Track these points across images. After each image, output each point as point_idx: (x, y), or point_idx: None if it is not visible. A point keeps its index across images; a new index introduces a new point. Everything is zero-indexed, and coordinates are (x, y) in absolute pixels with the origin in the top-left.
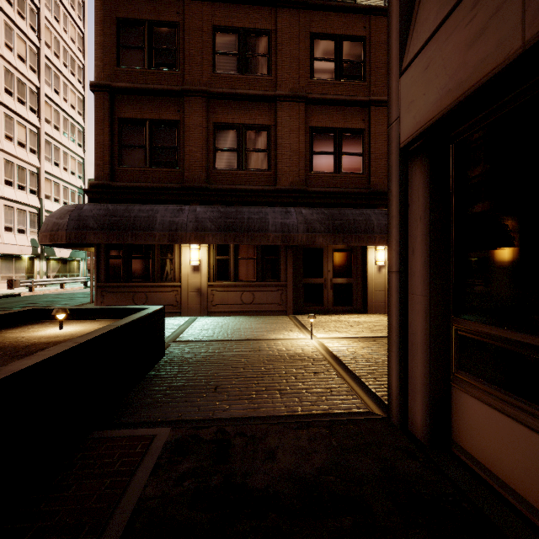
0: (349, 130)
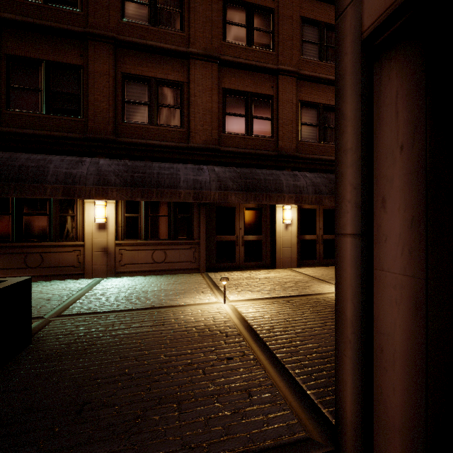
0: (260, 95)
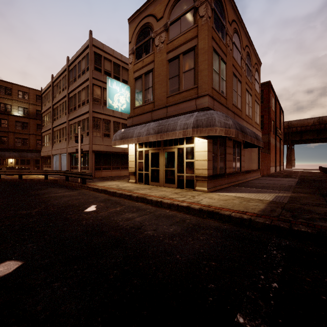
0: None
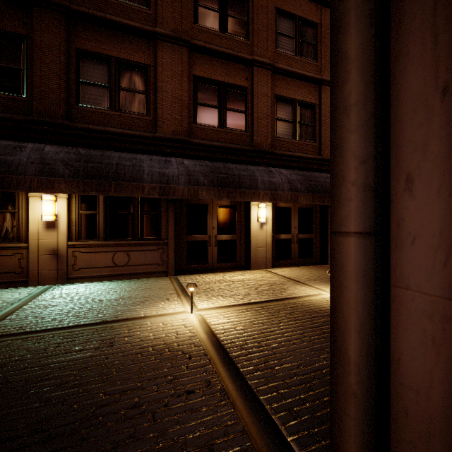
0: (234, 86)
